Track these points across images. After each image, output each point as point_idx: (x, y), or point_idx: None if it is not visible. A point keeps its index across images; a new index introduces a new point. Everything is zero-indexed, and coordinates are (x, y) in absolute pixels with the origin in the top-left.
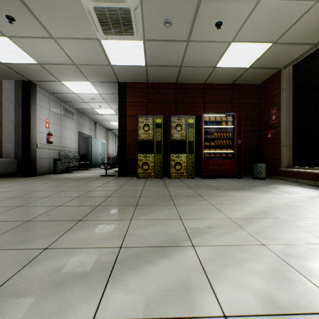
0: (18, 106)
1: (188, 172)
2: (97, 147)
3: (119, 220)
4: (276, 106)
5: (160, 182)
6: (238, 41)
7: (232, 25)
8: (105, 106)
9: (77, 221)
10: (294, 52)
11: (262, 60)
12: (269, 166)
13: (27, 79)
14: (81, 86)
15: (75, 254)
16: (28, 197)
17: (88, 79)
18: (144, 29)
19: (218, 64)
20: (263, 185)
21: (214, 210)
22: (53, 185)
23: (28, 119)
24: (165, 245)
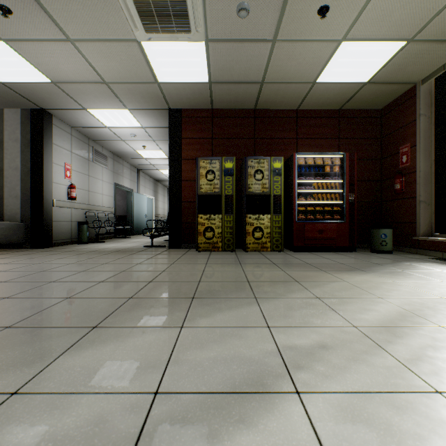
0: (26, 146)
1: (273, 242)
2: (141, 206)
3: (161, 327)
4: (409, 141)
5: (231, 257)
6: (353, 39)
7: (345, 12)
8: (151, 147)
9: (89, 328)
10: (440, 56)
11: (389, 70)
12: (397, 233)
13: (38, 106)
14: (117, 117)
15: (64, 410)
16: (26, 282)
17: (125, 104)
18: (207, 22)
19: (319, 77)
20: (393, 263)
21: (324, 309)
22: (71, 262)
23: (39, 164)
24: (242, 391)
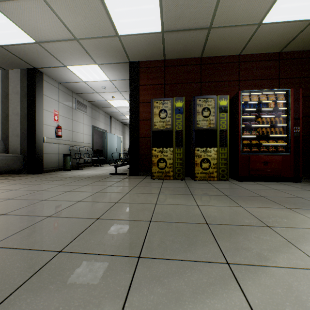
0: (24, 97)
1: (219, 172)
2: (112, 142)
3: None
4: None
5: (182, 187)
6: None
7: None
8: (118, 97)
9: None
10: None
11: None
12: None
13: (32, 66)
14: (90, 72)
15: None
16: None
17: (95, 60)
18: None
19: (266, 16)
20: None
21: None
22: (43, 188)
23: (33, 110)
24: None
